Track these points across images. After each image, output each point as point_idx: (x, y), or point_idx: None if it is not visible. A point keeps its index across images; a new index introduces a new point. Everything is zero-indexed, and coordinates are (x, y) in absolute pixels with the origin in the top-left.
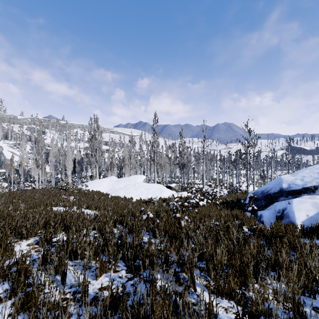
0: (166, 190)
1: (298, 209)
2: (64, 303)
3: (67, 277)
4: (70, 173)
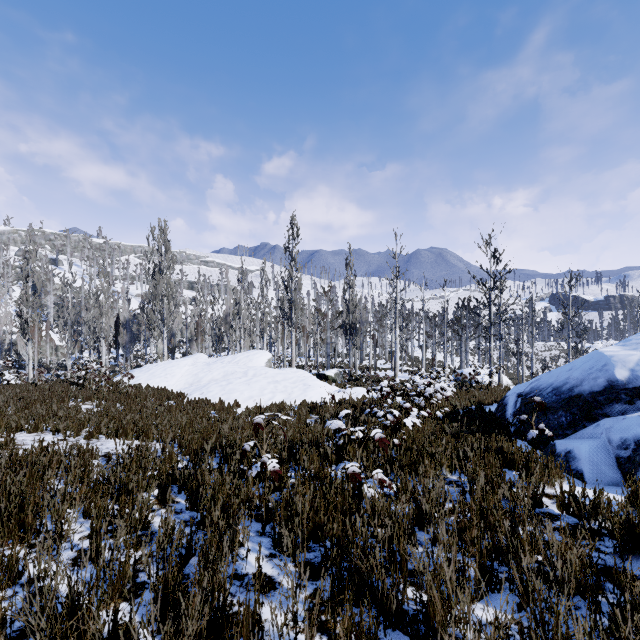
0: (316, 383)
1: None
2: None
3: None
4: (103, 347)
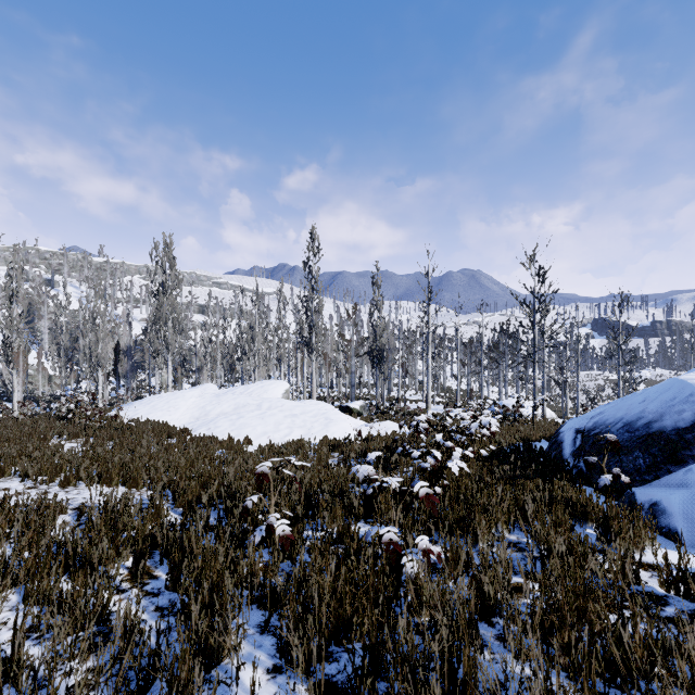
0: (339, 417)
1: None
2: None
3: None
4: (100, 377)
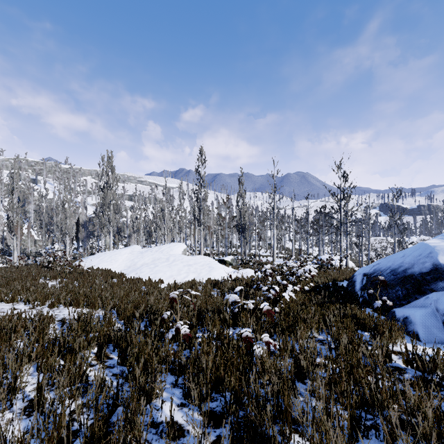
0: (218, 266)
1: None
2: None
3: None
4: (67, 240)
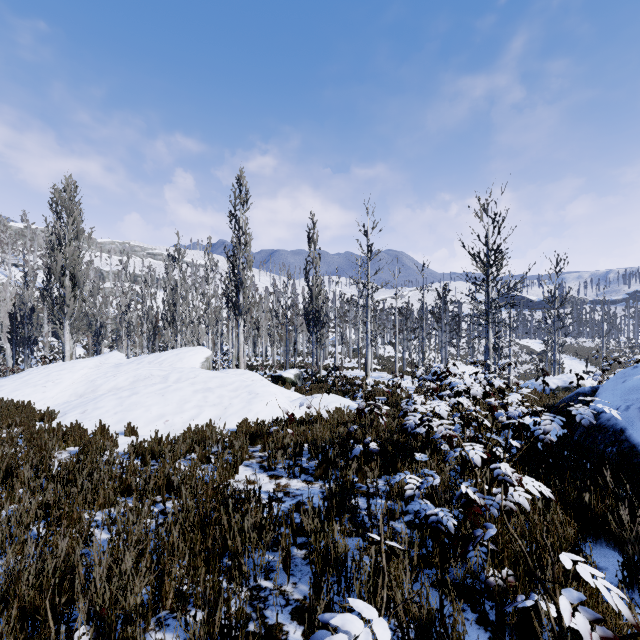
0: (267, 390)
1: None
2: None
3: None
4: None
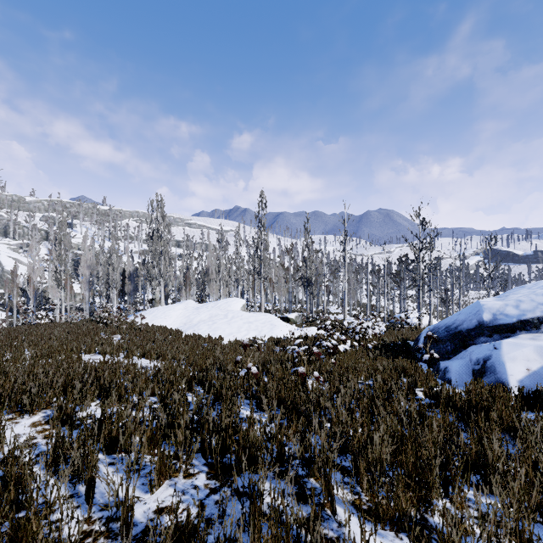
0: (280, 324)
1: (511, 358)
2: (87, 541)
3: (97, 487)
4: (115, 295)
